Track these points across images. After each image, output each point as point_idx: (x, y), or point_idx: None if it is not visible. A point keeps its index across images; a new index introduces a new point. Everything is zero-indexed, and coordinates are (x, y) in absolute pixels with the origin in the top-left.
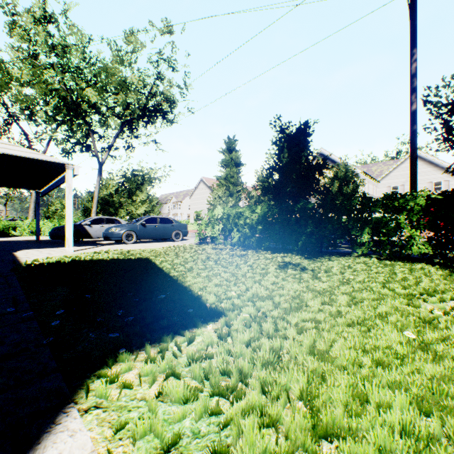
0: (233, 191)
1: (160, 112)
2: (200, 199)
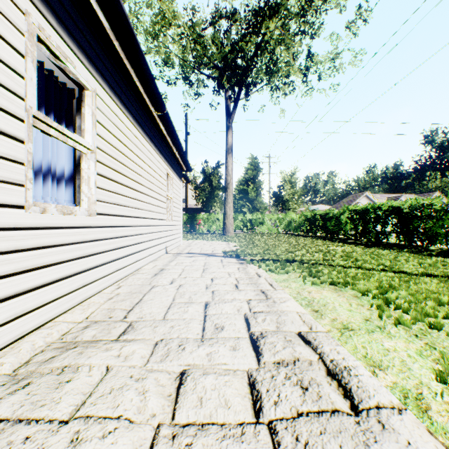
0: None
1: None
2: None
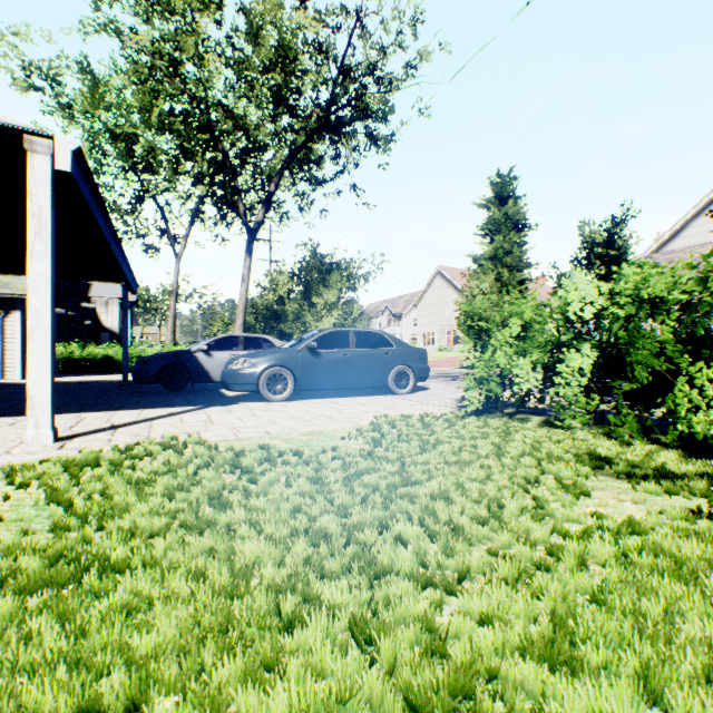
0: (509, 282)
1: (361, 108)
2: (434, 307)
